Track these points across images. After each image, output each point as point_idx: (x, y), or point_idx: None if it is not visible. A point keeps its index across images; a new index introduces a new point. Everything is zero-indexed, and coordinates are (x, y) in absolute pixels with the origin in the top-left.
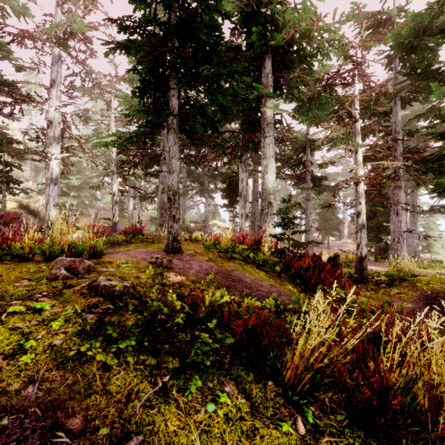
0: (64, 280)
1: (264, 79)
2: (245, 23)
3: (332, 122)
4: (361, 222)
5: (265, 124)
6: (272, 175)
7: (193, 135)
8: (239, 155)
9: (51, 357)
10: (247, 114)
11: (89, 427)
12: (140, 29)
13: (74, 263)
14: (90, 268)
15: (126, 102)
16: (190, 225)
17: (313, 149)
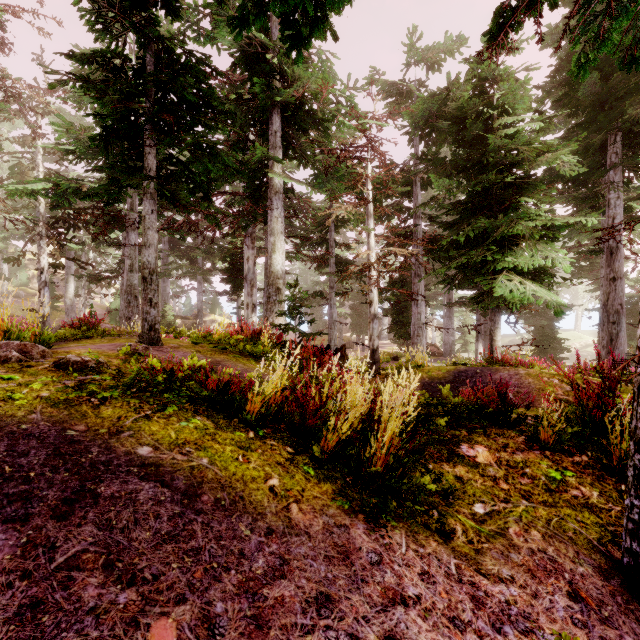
0: (19, 362)
1: (272, 138)
2: (246, 67)
3: (343, 200)
4: (373, 312)
5: (272, 193)
6: (281, 255)
7: (177, 201)
8: (244, 226)
9: (43, 402)
10: (252, 175)
11: (92, 429)
12: (103, 59)
13: (26, 347)
14: (45, 353)
15: (70, 134)
16: (174, 321)
17: (338, 226)
